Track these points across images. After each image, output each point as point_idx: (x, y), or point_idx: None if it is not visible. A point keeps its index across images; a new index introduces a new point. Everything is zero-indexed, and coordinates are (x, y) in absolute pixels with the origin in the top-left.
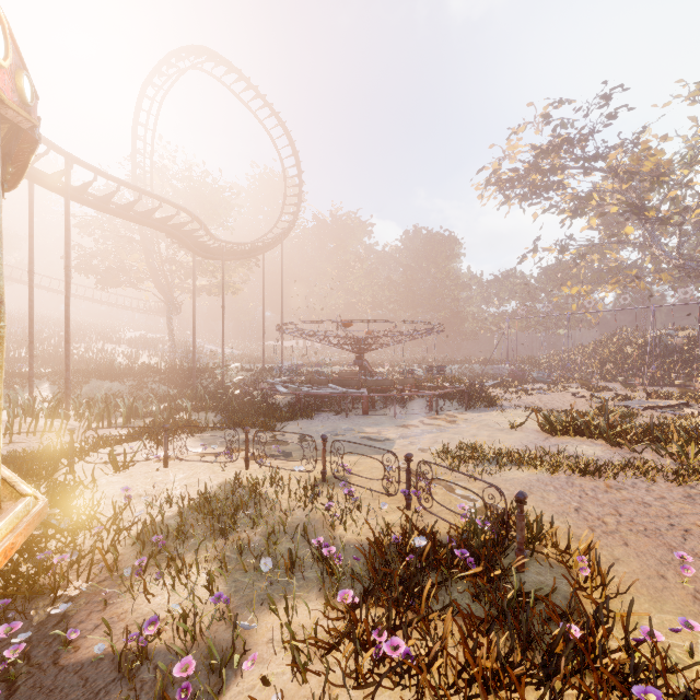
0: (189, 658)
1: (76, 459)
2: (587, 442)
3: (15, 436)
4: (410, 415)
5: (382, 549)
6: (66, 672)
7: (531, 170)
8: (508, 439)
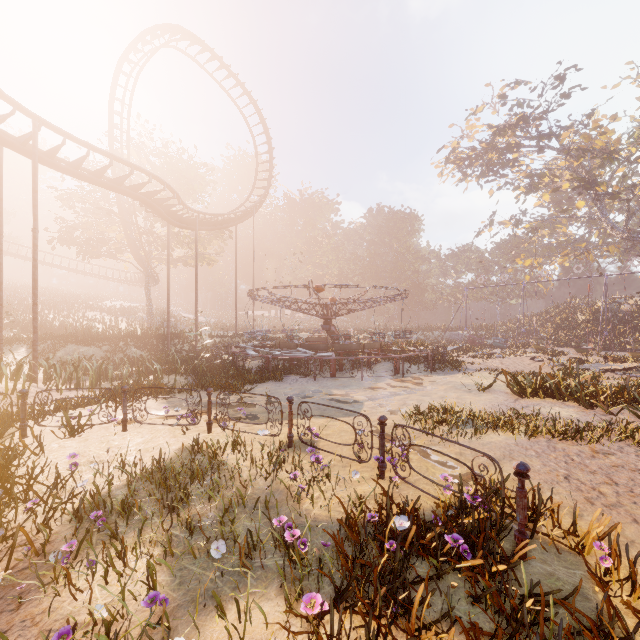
0: None
1: (32, 422)
2: (558, 404)
3: None
4: (377, 377)
5: (355, 531)
6: None
7: (487, 148)
8: (477, 400)
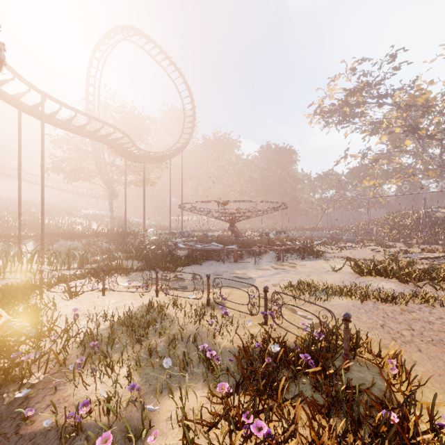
0: (108, 434)
1: (45, 290)
2: (385, 280)
3: (7, 275)
4: (265, 262)
5: (248, 353)
6: (23, 439)
7: (343, 104)
8: (331, 278)
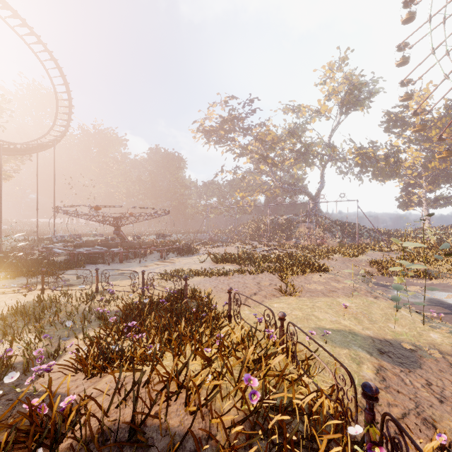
0: (40, 349)
1: None
2: (230, 265)
3: None
4: (149, 261)
5: (129, 307)
6: None
7: (219, 128)
8: (197, 267)
